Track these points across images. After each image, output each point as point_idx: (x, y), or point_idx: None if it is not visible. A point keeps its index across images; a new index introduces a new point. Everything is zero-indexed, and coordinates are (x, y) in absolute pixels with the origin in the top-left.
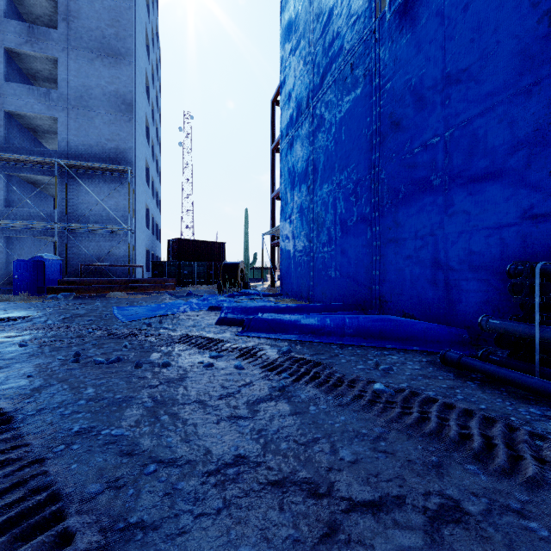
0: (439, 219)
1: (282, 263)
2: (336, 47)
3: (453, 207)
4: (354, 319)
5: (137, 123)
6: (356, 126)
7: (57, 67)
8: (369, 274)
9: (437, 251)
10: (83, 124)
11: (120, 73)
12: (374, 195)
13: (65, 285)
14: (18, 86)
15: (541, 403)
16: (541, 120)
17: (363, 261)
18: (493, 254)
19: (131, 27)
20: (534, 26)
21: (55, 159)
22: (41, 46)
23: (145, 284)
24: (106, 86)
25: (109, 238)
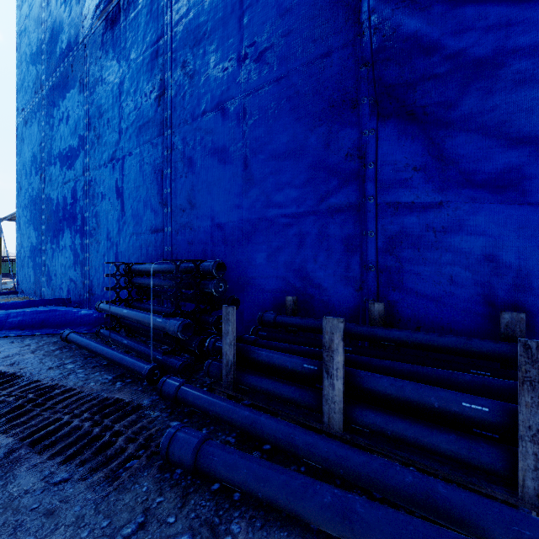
0: (119, 226)
1: (18, 255)
2: (61, 40)
3: (125, 217)
4: (20, 313)
5: None
6: (75, 128)
7: None
8: (83, 269)
9: (118, 252)
10: None
11: None
12: (85, 197)
13: None
14: None
15: (86, 356)
16: (156, 167)
17: (79, 257)
18: (140, 256)
19: None
20: (154, 102)
21: None
22: None
23: None
24: None
25: None
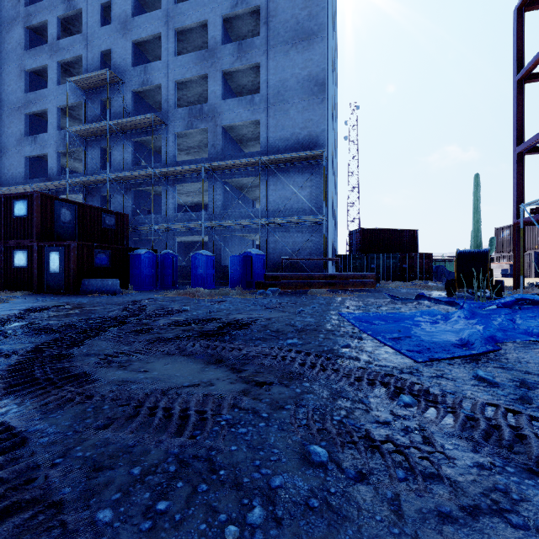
0: None
1: None
2: None
3: None
4: None
5: (328, 103)
6: None
7: (257, 75)
8: None
9: None
10: (279, 119)
11: (312, 54)
12: None
13: (270, 280)
14: (231, 101)
15: None
16: None
17: None
18: None
19: None
20: None
21: (259, 157)
22: (247, 58)
23: (343, 280)
24: (299, 73)
25: (302, 231)
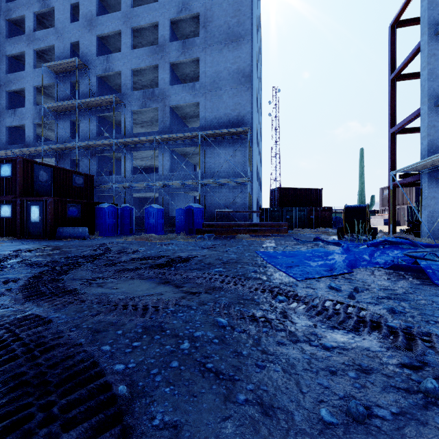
0: None
1: None
2: None
3: None
4: None
5: (253, 91)
6: None
7: (198, 67)
8: None
9: None
10: (215, 102)
11: (240, 53)
12: None
13: (207, 227)
14: (177, 87)
15: None
16: None
17: None
18: None
19: (248, 11)
20: None
21: (199, 132)
22: (190, 53)
23: (263, 227)
24: (230, 67)
25: (233, 190)
